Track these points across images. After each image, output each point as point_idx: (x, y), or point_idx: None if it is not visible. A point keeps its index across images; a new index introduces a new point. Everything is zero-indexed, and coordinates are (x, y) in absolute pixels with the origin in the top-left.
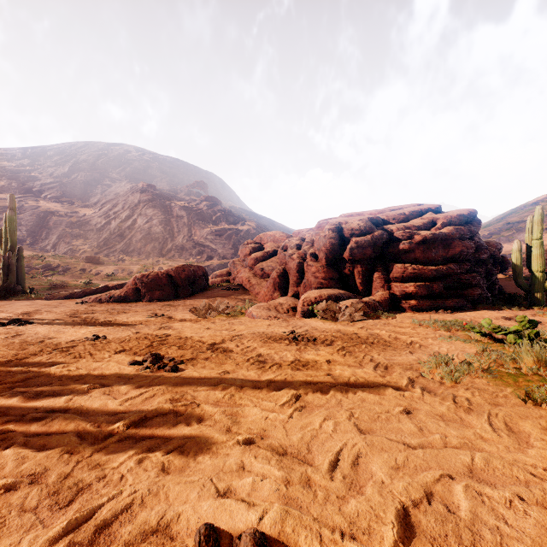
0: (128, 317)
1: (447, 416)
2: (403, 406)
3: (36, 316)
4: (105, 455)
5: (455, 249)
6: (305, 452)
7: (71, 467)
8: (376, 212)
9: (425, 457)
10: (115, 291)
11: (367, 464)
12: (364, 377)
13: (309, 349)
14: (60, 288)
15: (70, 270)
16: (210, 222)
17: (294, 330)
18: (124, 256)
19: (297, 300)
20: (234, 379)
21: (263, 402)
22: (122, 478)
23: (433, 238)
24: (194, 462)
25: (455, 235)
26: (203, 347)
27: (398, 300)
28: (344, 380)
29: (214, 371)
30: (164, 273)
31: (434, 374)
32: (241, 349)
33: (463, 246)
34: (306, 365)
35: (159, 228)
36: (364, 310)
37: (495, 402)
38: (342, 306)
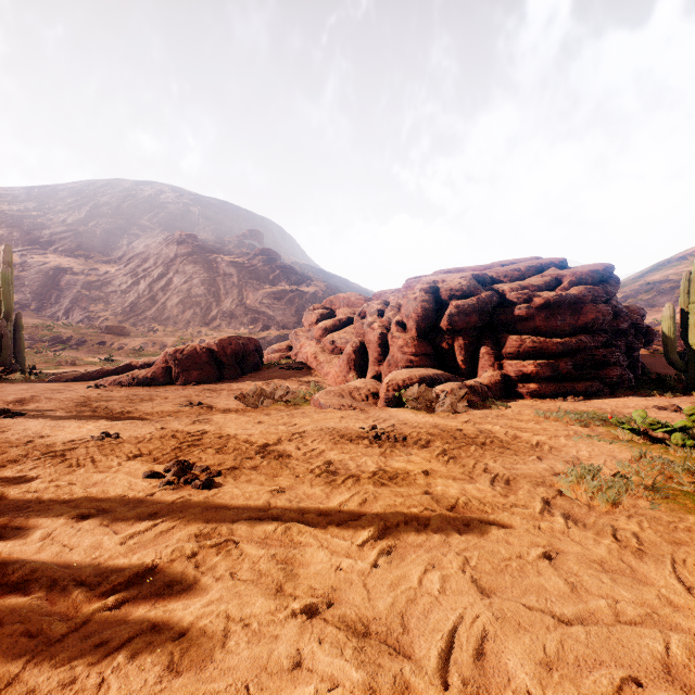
0: (154, 406)
1: (609, 564)
2: (541, 546)
3: (31, 405)
4: (82, 639)
5: (588, 316)
6: (398, 631)
7: (23, 662)
8: (481, 267)
9: (589, 642)
10: (140, 371)
11: (498, 655)
12: (478, 497)
13: (398, 454)
14: (71, 366)
15: (86, 343)
16: (267, 282)
17: (376, 425)
18: (156, 326)
19: (378, 383)
20: (292, 500)
21: (333, 540)
22: (102, 684)
23: (559, 302)
24: (222, 652)
25: (587, 297)
26: (251, 450)
27: (513, 383)
28: (449, 503)
29: (264, 487)
30: (204, 347)
31: (579, 493)
32: (303, 454)
33: (598, 312)
34: (394, 478)
35: (201, 290)
36: (469, 397)
37: (675, 538)
38: (439, 391)
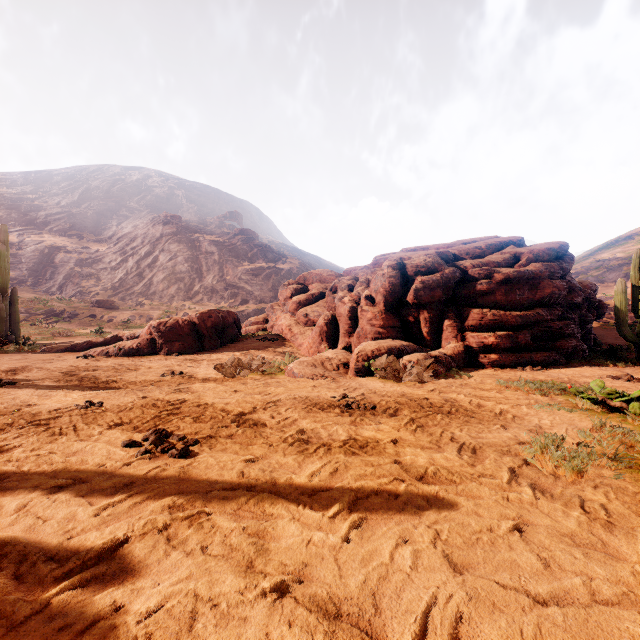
0: (138, 375)
1: (580, 537)
2: (511, 518)
3: (22, 374)
4: (45, 621)
5: (545, 291)
6: (370, 612)
7: None
8: (445, 246)
9: (567, 625)
10: (126, 343)
11: (474, 639)
12: (446, 466)
13: (368, 422)
14: (64, 338)
15: (78, 316)
16: (245, 260)
17: (346, 394)
18: (143, 300)
19: (349, 354)
20: (265, 469)
21: (305, 512)
22: None
23: (518, 277)
24: (188, 636)
25: (543, 273)
26: (227, 419)
27: (475, 354)
28: (418, 472)
29: (238, 457)
30: (186, 319)
31: (544, 463)
32: (277, 423)
33: (554, 287)
34: (364, 446)
35: (185, 267)
36: (435, 367)
37: None
38: (406, 362)
